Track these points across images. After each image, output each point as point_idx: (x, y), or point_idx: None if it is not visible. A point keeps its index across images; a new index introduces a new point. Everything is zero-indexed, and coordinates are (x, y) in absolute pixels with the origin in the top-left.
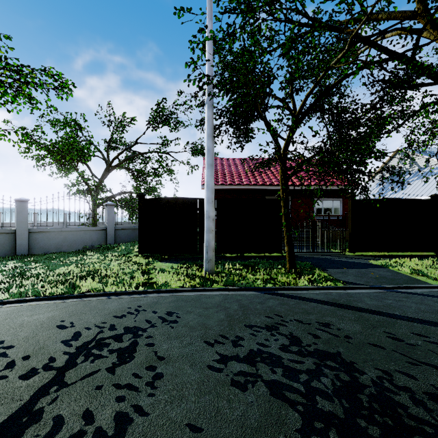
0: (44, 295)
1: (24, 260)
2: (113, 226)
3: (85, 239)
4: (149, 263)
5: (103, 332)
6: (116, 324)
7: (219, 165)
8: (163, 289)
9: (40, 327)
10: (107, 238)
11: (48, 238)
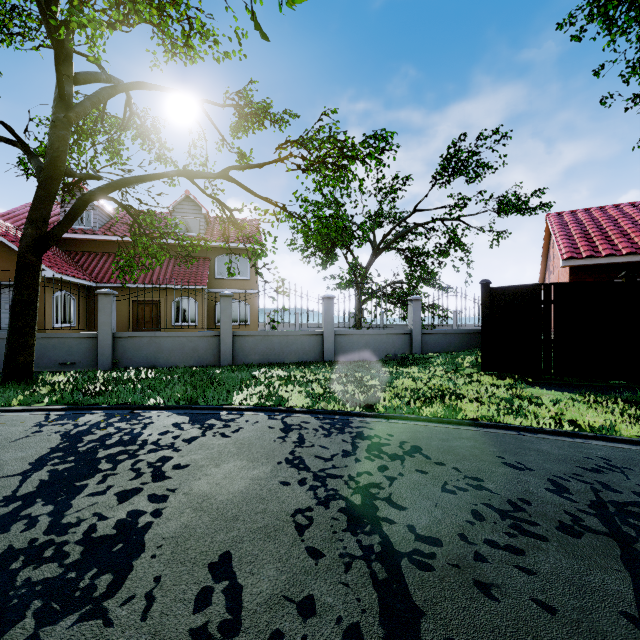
0: (420, 414)
1: (341, 367)
2: (419, 329)
3: (387, 346)
4: (514, 386)
5: (601, 491)
6: (603, 481)
7: (587, 221)
8: (612, 435)
9: (479, 459)
10: (412, 345)
11: (350, 342)
